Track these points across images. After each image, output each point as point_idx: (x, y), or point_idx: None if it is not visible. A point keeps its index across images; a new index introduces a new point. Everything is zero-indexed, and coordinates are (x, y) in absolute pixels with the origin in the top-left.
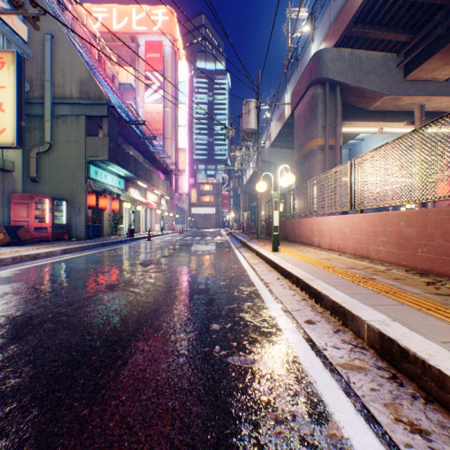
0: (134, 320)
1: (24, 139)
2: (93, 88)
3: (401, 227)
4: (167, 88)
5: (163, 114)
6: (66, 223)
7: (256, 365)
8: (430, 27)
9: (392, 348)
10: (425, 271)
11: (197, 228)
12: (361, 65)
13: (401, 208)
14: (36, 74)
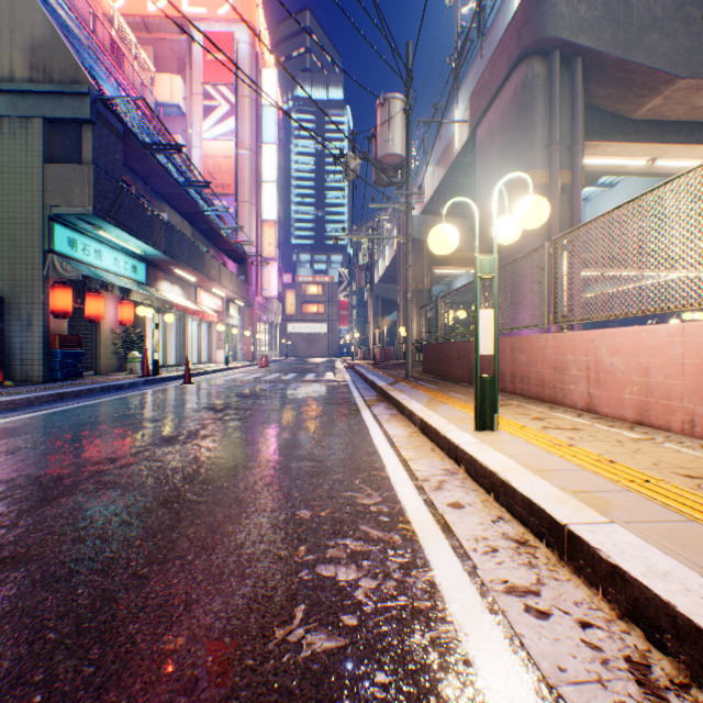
0: None
1: None
2: (60, 61)
3: None
4: (243, 114)
5: (235, 159)
6: None
7: None
8: None
9: None
10: None
11: (297, 357)
12: (628, 13)
13: (672, 320)
14: None
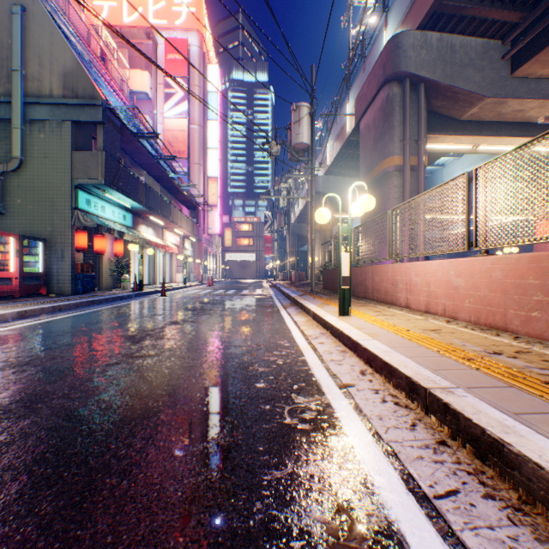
0: None
1: None
2: (83, 83)
3: None
4: (194, 99)
5: (188, 132)
6: (43, 271)
7: None
8: None
9: None
10: None
11: (233, 279)
12: (453, 56)
13: (497, 252)
14: (1, 61)
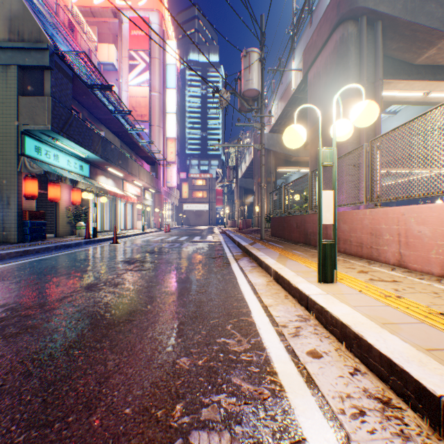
0: None
1: None
2: (29, 27)
3: None
4: (154, 70)
5: (149, 98)
6: None
7: None
8: None
9: None
10: None
11: (190, 226)
12: None
13: (437, 201)
14: None
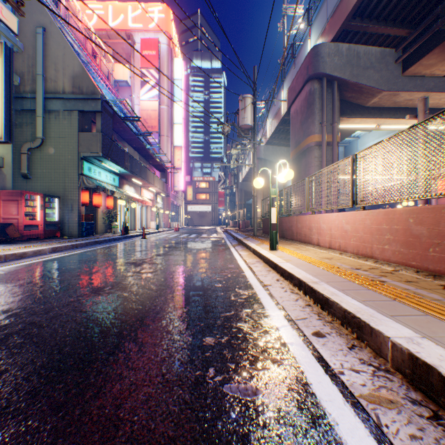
0: (116, 333)
1: (12, 133)
2: (86, 83)
3: (410, 225)
4: (163, 85)
5: (159, 111)
6: (58, 220)
7: (260, 397)
8: (430, 20)
9: (430, 376)
10: (438, 272)
11: (193, 226)
12: (358, 60)
13: (398, 205)
14: (28, 68)
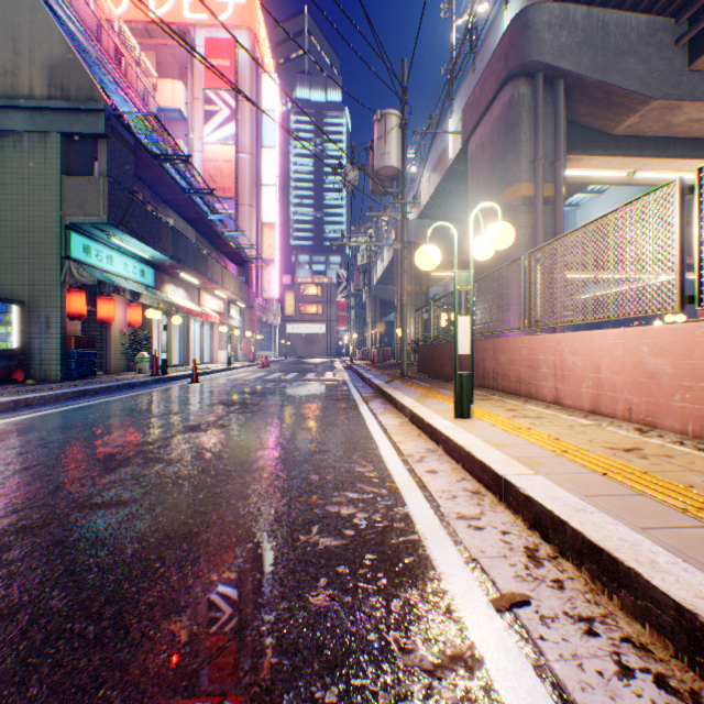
0: None
1: None
2: (77, 79)
3: None
4: (243, 119)
5: (236, 163)
6: (18, 348)
7: None
8: None
9: None
10: None
11: (297, 358)
12: (606, 39)
13: (656, 322)
14: None
